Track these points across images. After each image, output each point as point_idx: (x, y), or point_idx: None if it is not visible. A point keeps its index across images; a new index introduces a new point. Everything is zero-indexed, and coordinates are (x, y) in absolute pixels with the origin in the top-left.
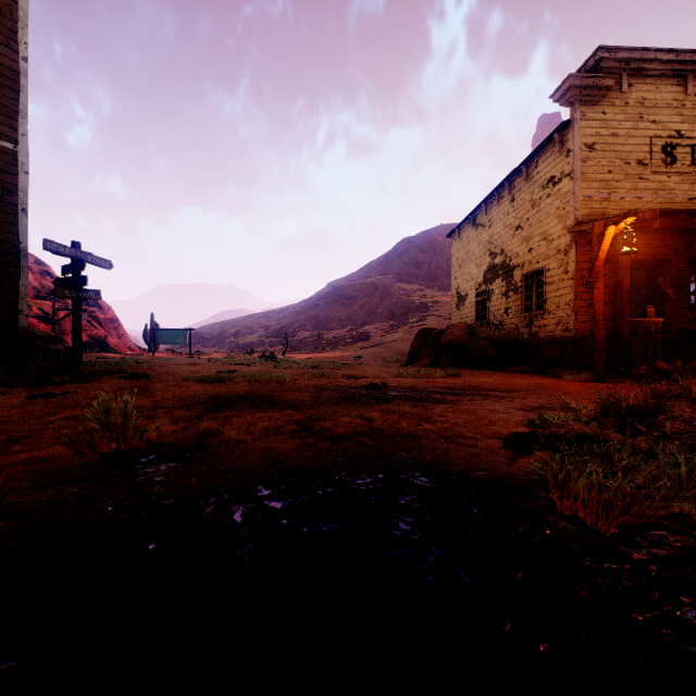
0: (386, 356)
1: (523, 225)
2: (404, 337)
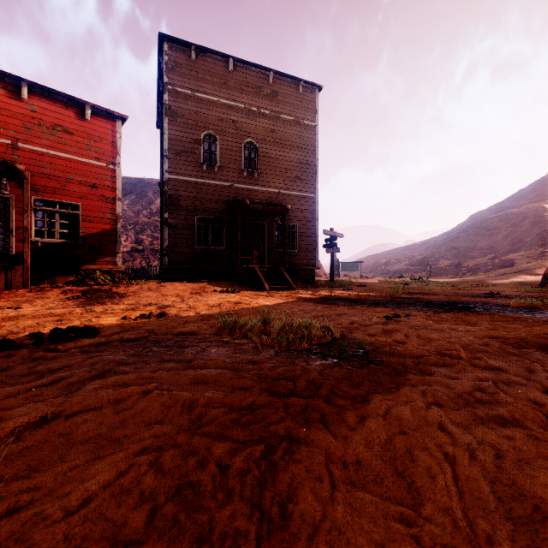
0: (527, 280)
1: None
2: None
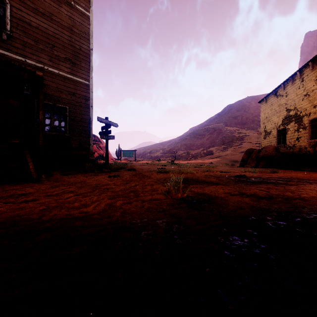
0: (224, 162)
1: (309, 93)
2: (231, 153)
